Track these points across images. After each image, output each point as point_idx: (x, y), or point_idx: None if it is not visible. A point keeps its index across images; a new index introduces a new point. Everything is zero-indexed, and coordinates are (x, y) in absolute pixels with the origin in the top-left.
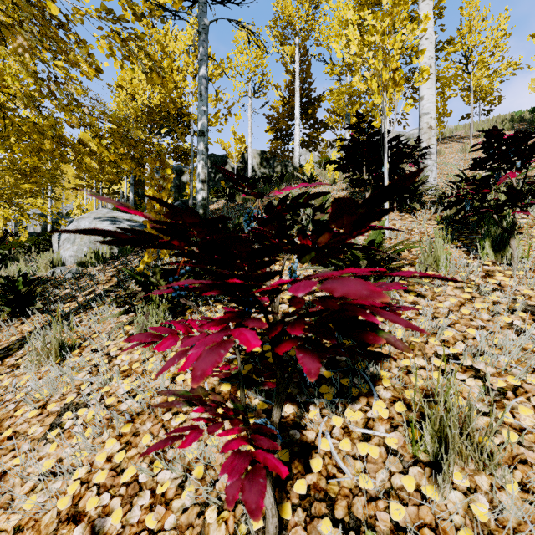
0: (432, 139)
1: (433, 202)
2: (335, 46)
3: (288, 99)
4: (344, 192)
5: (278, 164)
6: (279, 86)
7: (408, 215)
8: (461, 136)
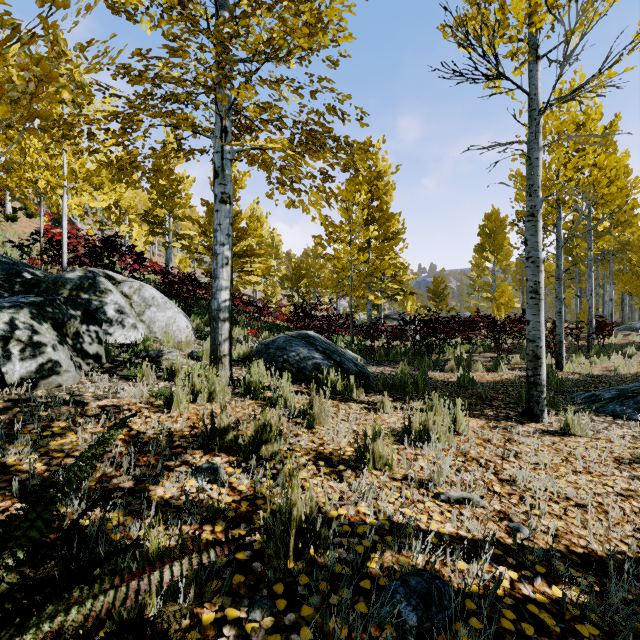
0: None
1: None
2: None
3: None
4: None
5: None
6: None
7: None
8: None
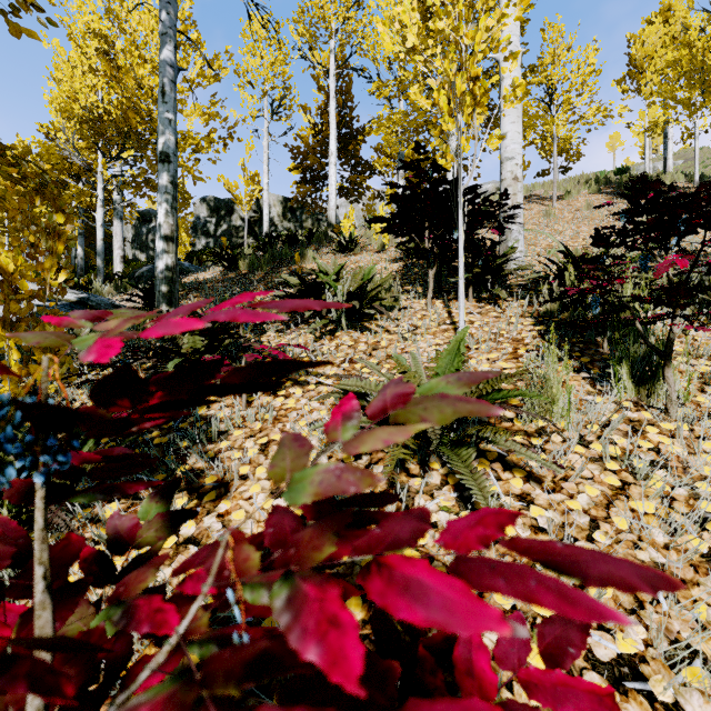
0: (518, 195)
1: (522, 287)
2: (382, 28)
3: (321, 128)
4: (397, 264)
5: (308, 217)
6: (308, 108)
7: (490, 306)
8: (541, 197)
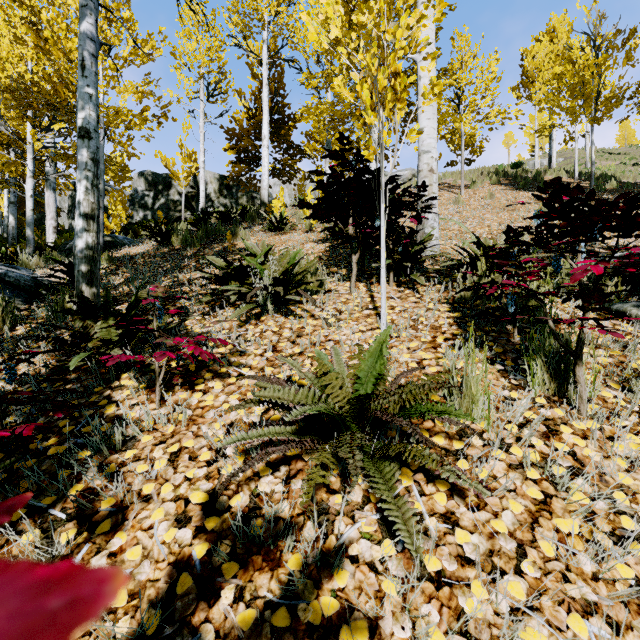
0: (434, 186)
1: (437, 272)
2: (306, 18)
3: (255, 112)
4: (324, 245)
5: (243, 194)
6: (243, 93)
7: (409, 291)
8: (451, 185)
